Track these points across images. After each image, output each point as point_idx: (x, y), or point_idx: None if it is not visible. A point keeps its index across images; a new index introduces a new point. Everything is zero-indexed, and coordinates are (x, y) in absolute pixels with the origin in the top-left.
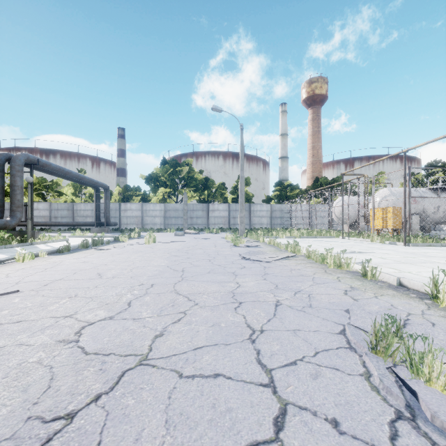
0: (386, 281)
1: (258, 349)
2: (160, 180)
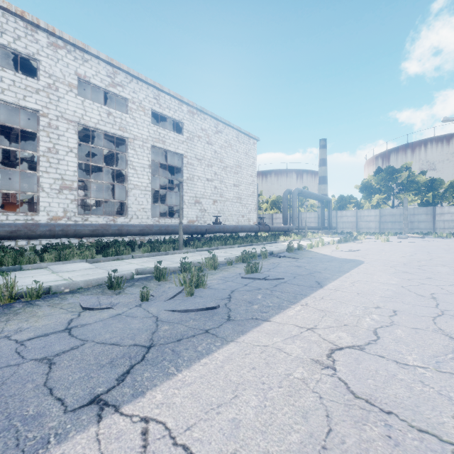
0: None
1: None
2: (374, 188)
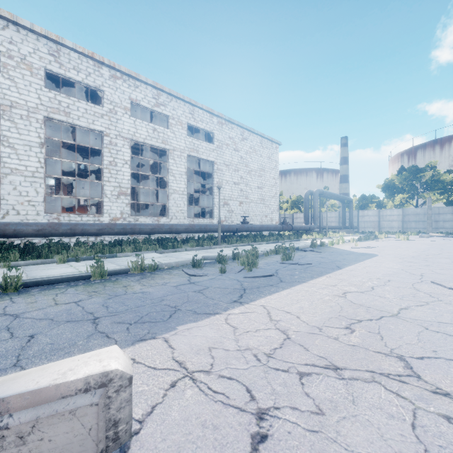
0: None
1: None
2: (397, 187)
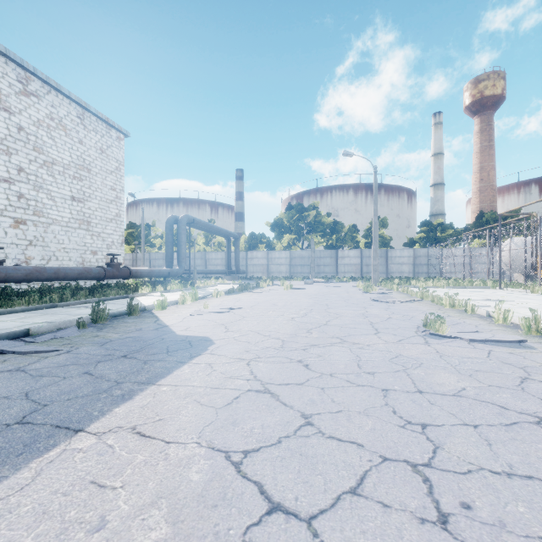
0: (481, 315)
1: (373, 325)
2: (285, 227)
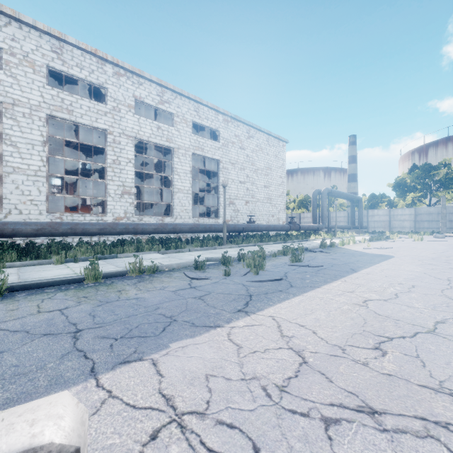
0: None
1: None
2: (409, 186)
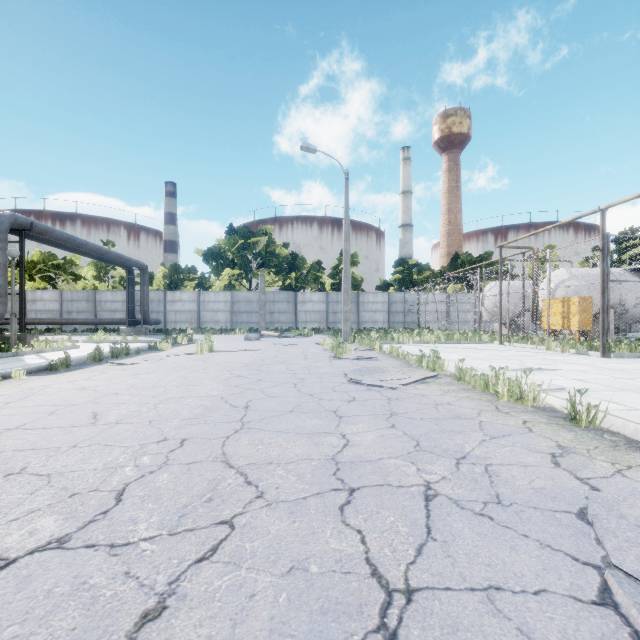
0: (617, 432)
1: None
2: (225, 257)
